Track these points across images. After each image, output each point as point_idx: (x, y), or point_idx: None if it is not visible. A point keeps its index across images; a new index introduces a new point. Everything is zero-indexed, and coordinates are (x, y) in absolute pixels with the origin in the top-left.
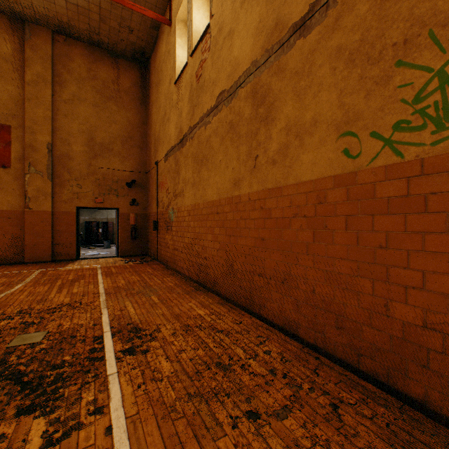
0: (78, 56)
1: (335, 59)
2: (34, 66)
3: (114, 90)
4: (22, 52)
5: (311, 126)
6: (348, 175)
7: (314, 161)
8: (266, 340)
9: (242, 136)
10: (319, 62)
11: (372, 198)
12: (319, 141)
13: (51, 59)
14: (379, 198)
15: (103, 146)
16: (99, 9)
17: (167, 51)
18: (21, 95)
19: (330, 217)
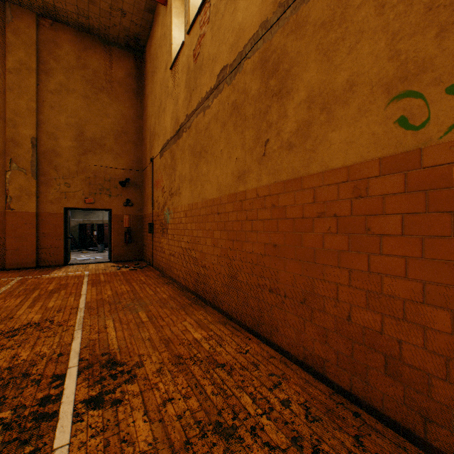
0: (66, 42)
1: None
2: (16, 52)
3: (106, 81)
4: (2, 37)
5: (345, 92)
6: (406, 155)
7: (350, 139)
8: (282, 381)
9: (248, 118)
10: (358, 1)
11: (451, 187)
12: (358, 111)
13: (36, 45)
14: None
15: (94, 142)
16: None
17: (162, 34)
18: (1, 84)
19: (375, 216)
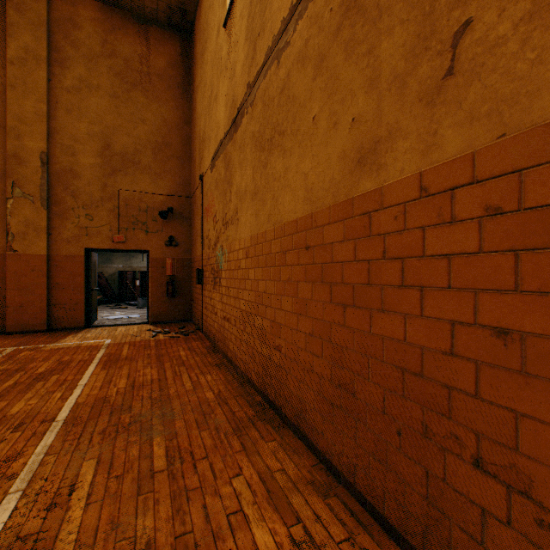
0: (87, 21)
1: None
2: (21, 35)
3: (141, 73)
4: (2, 16)
5: None
6: None
7: None
8: None
9: (389, 5)
10: None
11: None
12: None
13: (46, 25)
14: None
15: (125, 158)
16: None
17: None
18: (1, 80)
19: None
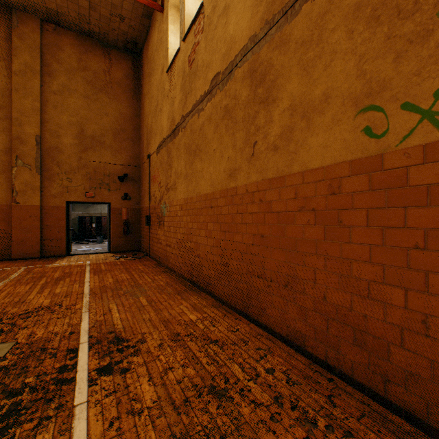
0: (68, 46)
1: (353, 19)
2: (22, 55)
3: (105, 82)
4: (9, 41)
5: (322, 103)
6: (370, 159)
7: (325, 143)
8: (267, 354)
9: (238, 121)
10: (332, 25)
11: (405, 187)
12: (332, 120)
13: (40, 48)
14: (414, 186)
15: (94, 139)
16: None
17: (159, 39)
18: (8, 85)
19: (345, 210)
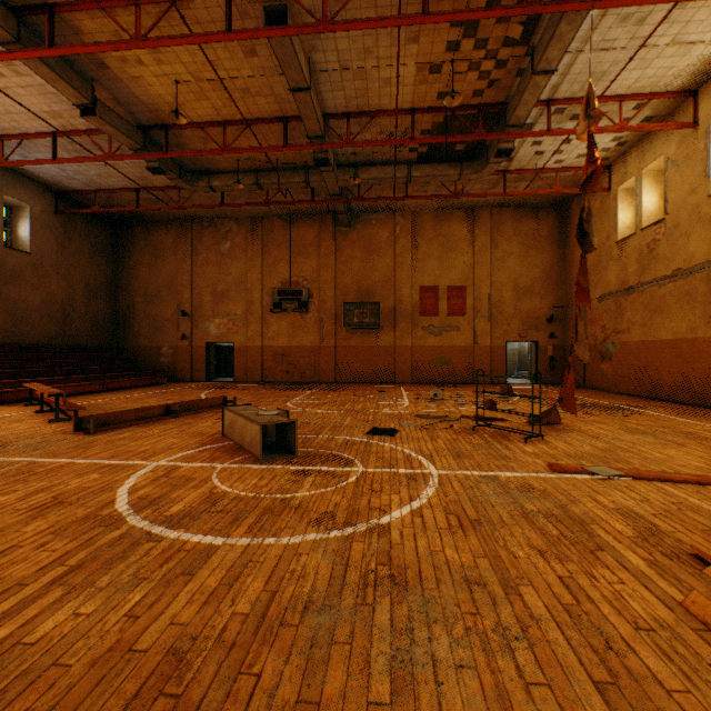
0: (506, 220)
1: None
2: (479, 239)
3: (533, 239)
4: (471, 232)
5: None
6: None
7: None
8: None
9: (697, 302)
10: None
11: None
12: None
13: (489, 230)
14: None
15: (525, 289)
16: (537, 189)
17: (602, 210)
18: (471, 263)
19: None
